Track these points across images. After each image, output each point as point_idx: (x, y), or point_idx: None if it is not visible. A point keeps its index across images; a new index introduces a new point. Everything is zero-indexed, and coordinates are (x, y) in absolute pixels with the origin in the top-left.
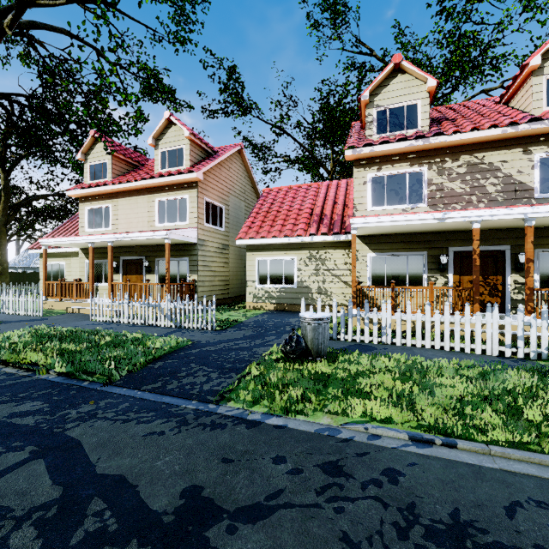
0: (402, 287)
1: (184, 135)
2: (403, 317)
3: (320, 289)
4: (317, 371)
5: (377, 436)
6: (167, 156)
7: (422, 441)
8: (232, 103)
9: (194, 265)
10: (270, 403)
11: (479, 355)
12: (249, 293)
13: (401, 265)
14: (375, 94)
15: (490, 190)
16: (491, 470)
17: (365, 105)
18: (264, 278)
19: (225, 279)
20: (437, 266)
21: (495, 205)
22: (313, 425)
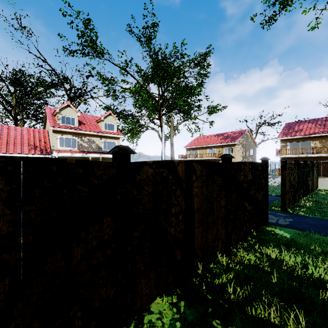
0: None
1: None
2: None
3: None
4: None
5: None
6: None
7: None
8: None
9: None
10: None
11: None
12: None
13: None
14: (61, 110)
15: (93, 147)
16: None
17: (57, 112)
18: None
19: None
20: None
21: (94, 151)
22: None
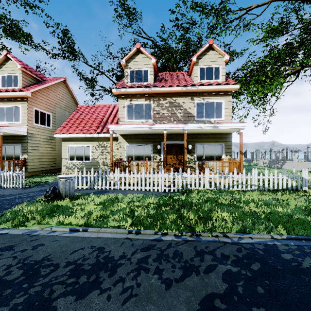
0: (134, 161)
1: (17, 67)
2: (125, 176)
3: (104, 163)
4: (60, 204)
5: (54, 231)
6: (6, 79)
7: (74, 230)
8: (67, 51)
9: (25, 149)
10: (11, 223)
11: (155, 192)
12: (63, 166)
13: (141, 150)
14: (129, 62)
15: (178, 115)
16: (91, 238)
17: (124, 66)
18: (73, 157)
19: (52, 157)
20: (157, 150)
21: (180, 122)
22: (24, 231)
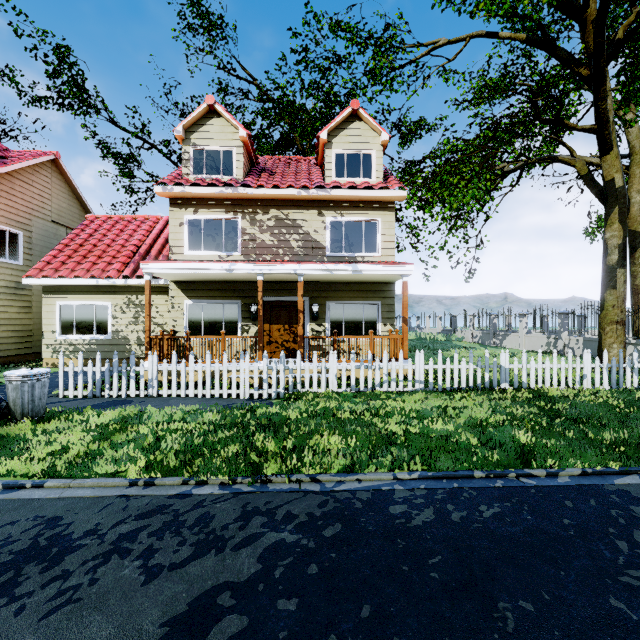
0: (197, 337)
1: None
2: (169, 368)
3: (140, 340)
4: (5, 434)
5: None
6: None
7: (15, 487)
8: (68, 94)
9: None
10: None
11: (232, 399)
12: (46, 347)
13: (218, 313)
14: (192, 131)
15: (293, 245)
16: (45, 500)
17: (182, 140)
18: (69, 327)
19: (22, 328)
20: (251, 315)
21: (297, 259)
22: None
